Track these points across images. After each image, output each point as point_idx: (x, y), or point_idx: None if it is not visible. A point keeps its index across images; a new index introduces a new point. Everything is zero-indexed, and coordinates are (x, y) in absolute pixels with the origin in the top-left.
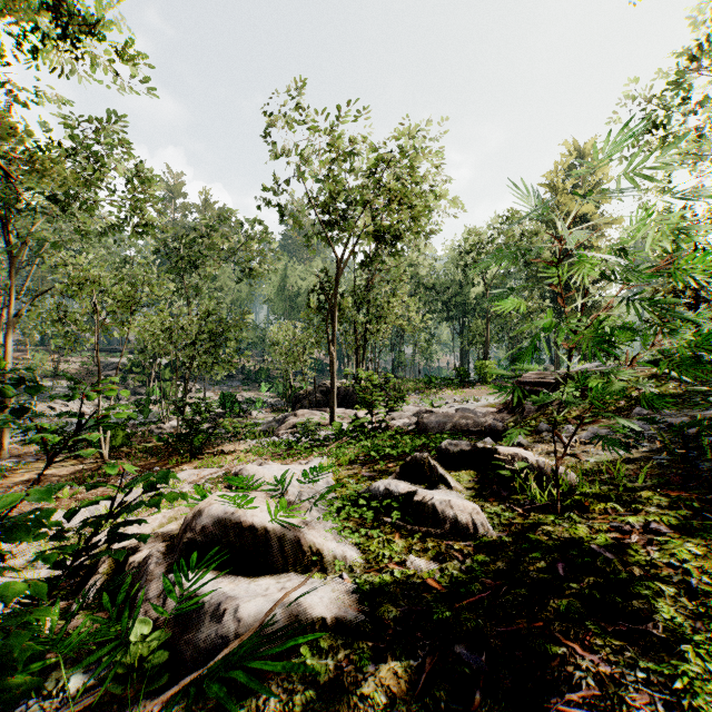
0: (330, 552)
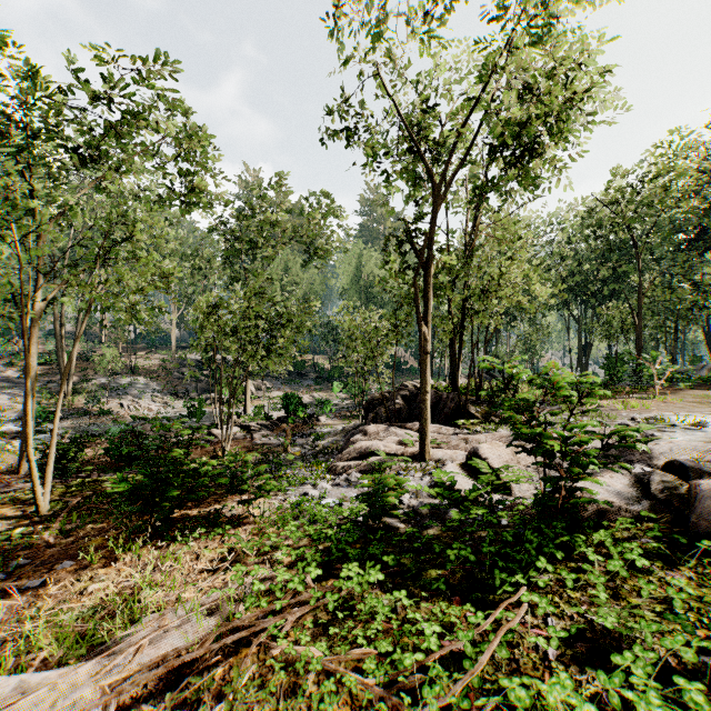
0: None
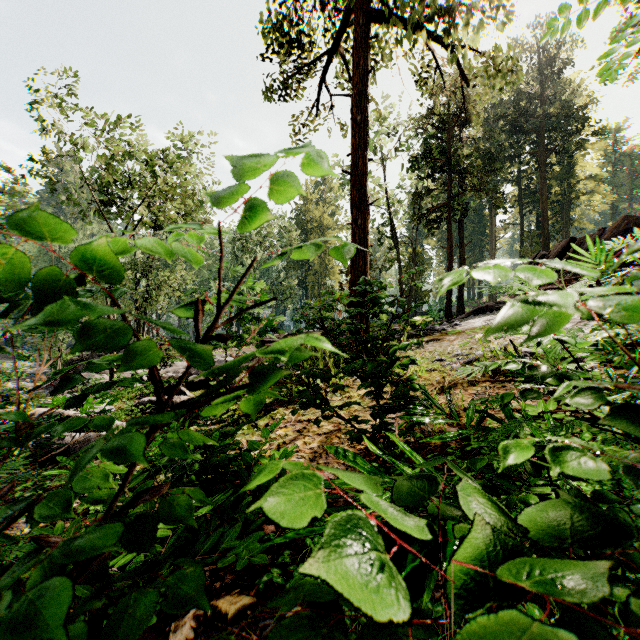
0: (115, 424)
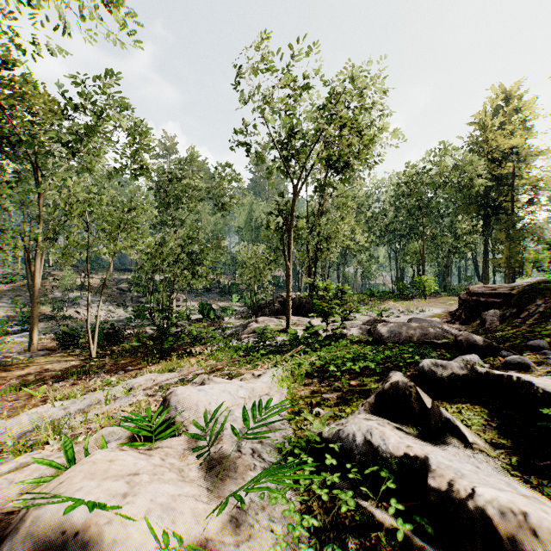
0: None
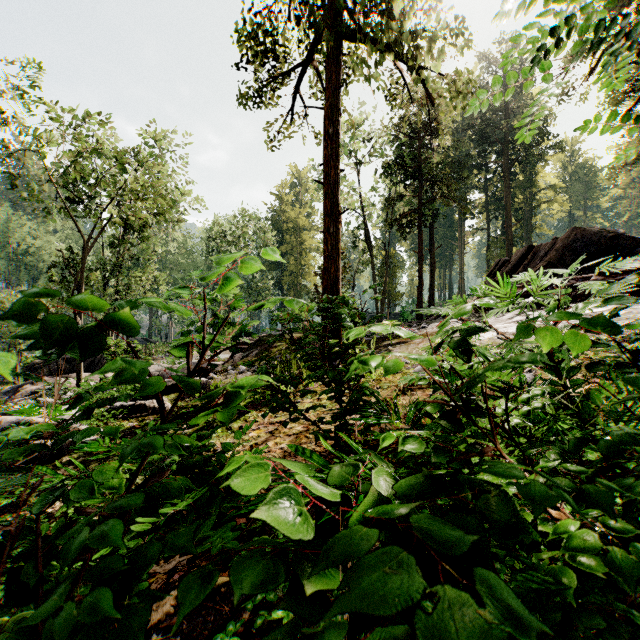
0: None
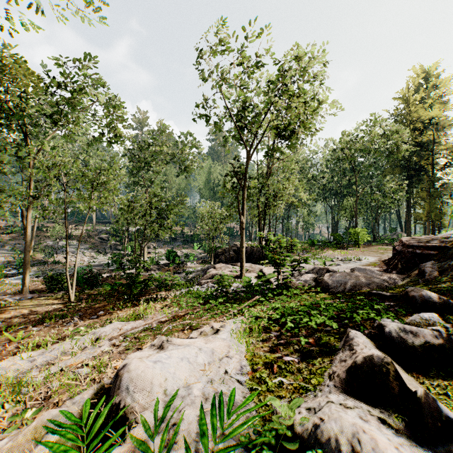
0: None
